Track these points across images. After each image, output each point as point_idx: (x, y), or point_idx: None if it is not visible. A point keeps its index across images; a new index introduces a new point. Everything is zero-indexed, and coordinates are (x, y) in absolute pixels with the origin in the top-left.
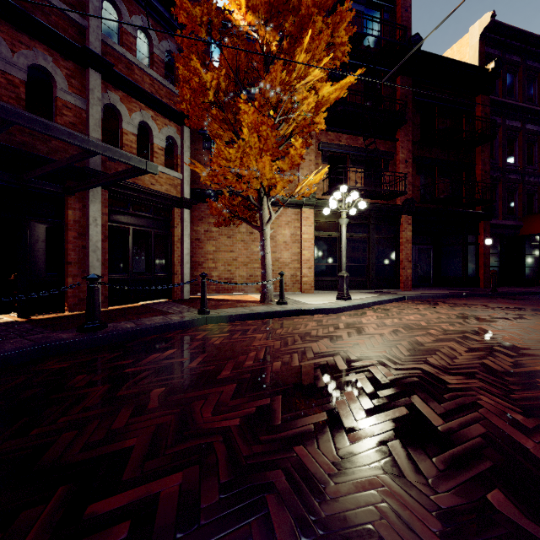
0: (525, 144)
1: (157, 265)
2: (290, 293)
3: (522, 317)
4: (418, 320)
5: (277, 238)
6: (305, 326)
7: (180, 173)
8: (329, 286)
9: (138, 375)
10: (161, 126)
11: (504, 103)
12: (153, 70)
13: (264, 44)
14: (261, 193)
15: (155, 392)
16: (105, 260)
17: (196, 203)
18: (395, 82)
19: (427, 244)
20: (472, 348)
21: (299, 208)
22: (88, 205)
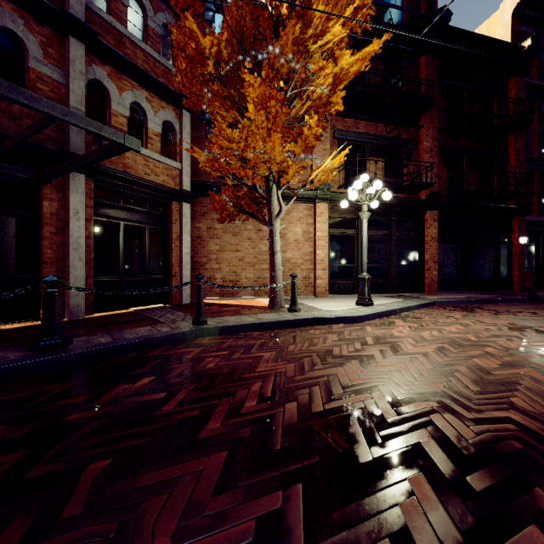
0: None
1: (153, 265)
2: (302, 297)
3: None
4: (463, 332)
5: (287, 236)
6: (324, 341)
7: (180, 163)
8: (345, 289)
9: (83, 427)
10: (157, 108)
11: (540, 86)
12: (147, 45)
13: (273, 6)
14: (270, 183)
15: (91, 471)
16: (89, 259)
17: (197, 197)
18: (418, 63)
19: (453, 243)
20: None
21: (312, 203)
22: (68, 195)
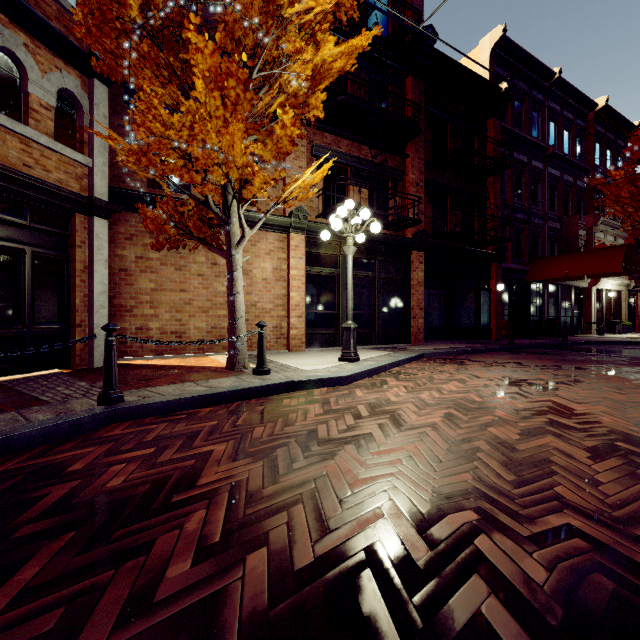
0: (531, 182)
1: (40, 310)
2: (273, 352)
3: (578, 380)
4: (464, 391)
5: (253, 273)
6: (305, 416)
7: (89, 157)
8: (325, 341)
9: None
10: (47, 67)
11: (513, 132)
12: None
13: None
14: (229, 198)
15: None
16: None
17: (118, 210)
18: (404, 83)
19: (437, 288)
20: (592, 450)
21: (284, 233)
22: None
